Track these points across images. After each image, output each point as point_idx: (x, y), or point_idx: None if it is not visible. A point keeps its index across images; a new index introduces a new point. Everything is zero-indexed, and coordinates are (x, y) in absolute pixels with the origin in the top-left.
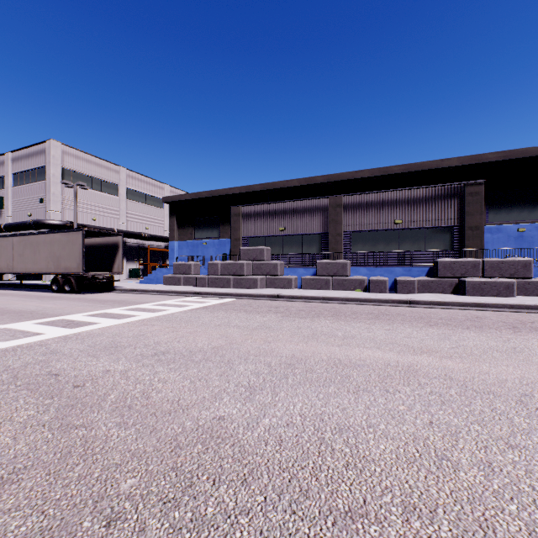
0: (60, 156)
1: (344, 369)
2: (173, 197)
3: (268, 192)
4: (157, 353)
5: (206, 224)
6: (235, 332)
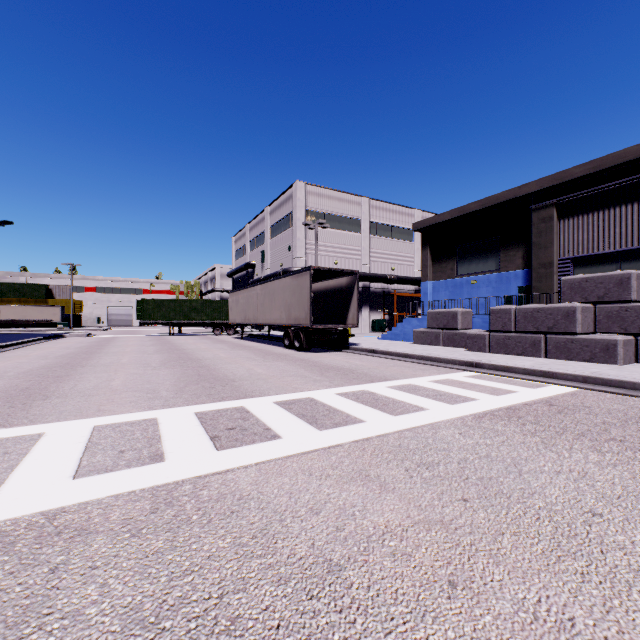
0: (304, 198)
1: None
2: (426, 220)
3: (605, 175)
4: None
5: (475, 253)
6: None
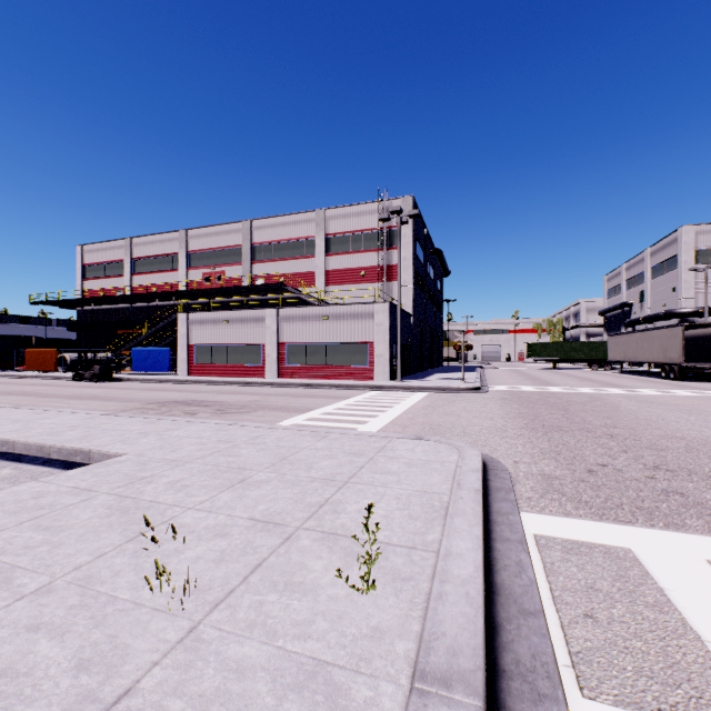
0: (692, 239)
1: (709, 414)
2: None
3: None
4: (643, 400)
5: None
6: None
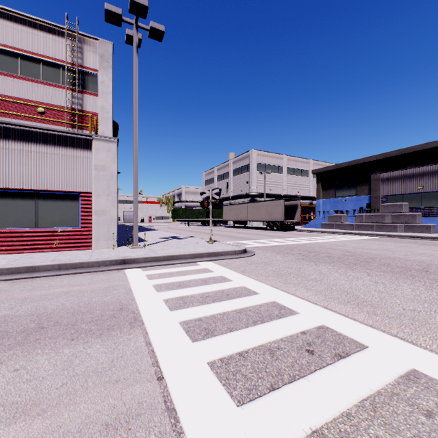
0: (256, 157)
1: None
2: (319, 169)
3: (404, 156)
4: (359, 248)
5: (344, 186)
6: (390, 246)
